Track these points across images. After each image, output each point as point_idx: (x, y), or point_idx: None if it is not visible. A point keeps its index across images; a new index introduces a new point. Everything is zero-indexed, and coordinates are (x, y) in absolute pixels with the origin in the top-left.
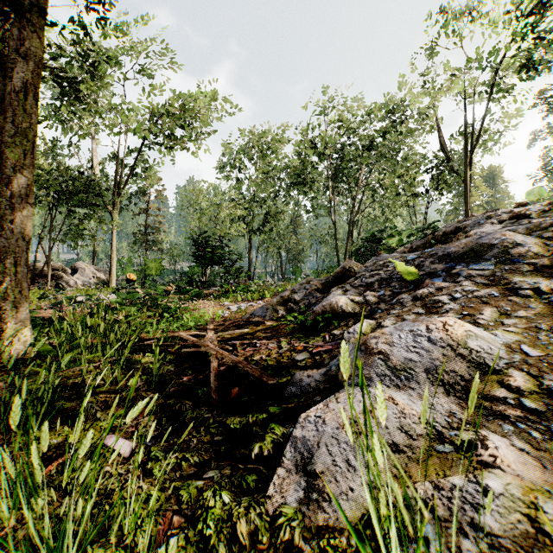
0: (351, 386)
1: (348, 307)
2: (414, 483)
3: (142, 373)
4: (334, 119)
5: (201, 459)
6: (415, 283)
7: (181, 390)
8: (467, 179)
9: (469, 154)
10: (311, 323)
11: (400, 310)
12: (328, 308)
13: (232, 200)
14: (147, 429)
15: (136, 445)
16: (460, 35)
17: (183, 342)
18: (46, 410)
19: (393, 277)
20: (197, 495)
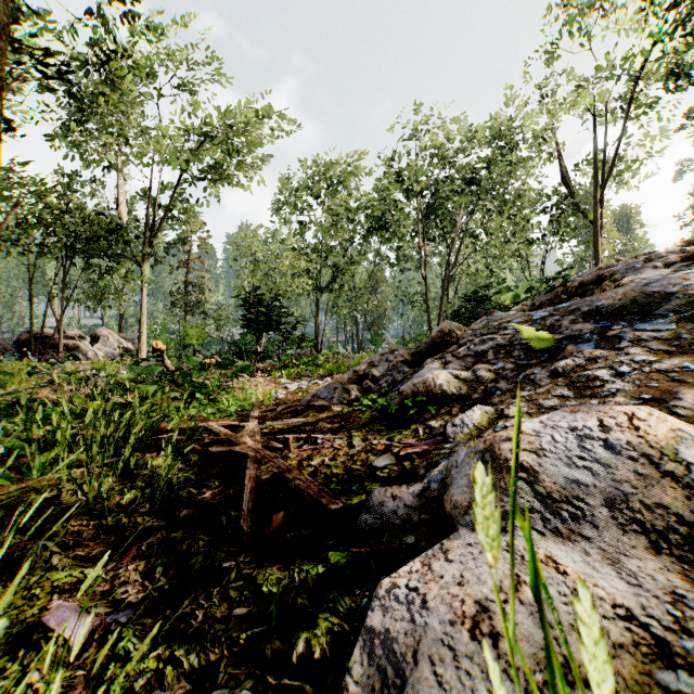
0: (470, 528)
1: (451, 386)
2: None
3: (145, 484)
4: (425, 145)
5: (203, 659)
6: (549, 352)
7: (196, 514)
8: (597, 220)
9: (600, 188)
10: (396, 409)
11: (532, 391)
12: (422, 388)
13: (295, 249)
14: (127, 589)
15: (99, 624)
16: (589, 34)
17: (217, 435)
18: None
19: (515, 344)
20: None
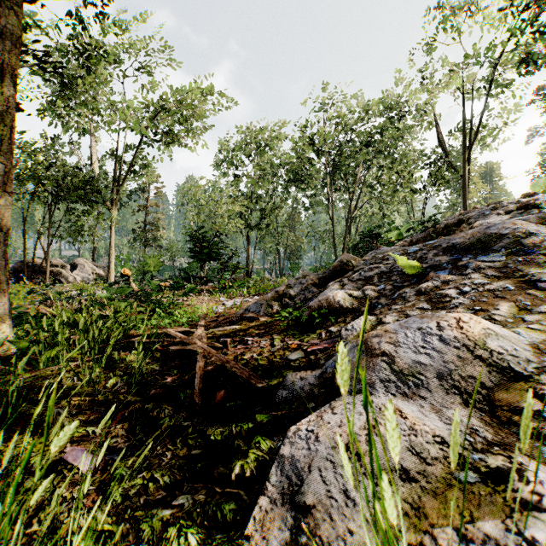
0: (349, 393)
1: (346, 302)
2: (431, 525)
3: (123, 373)
4: (332, 116)
5: (173, 479)
6: (417, 277)
7: (162, 392)
8: (465, 174)
9: (467, 149)
10: (306, 319)
11: (403, 305)
12: (325, 304)
13: (231, 196)
14: (117, 440)
15: (101, 460)
16: (459, 30)
17: (173, 339)
18: (10, 416)
19: (394, 271)
20: (161, 530)
